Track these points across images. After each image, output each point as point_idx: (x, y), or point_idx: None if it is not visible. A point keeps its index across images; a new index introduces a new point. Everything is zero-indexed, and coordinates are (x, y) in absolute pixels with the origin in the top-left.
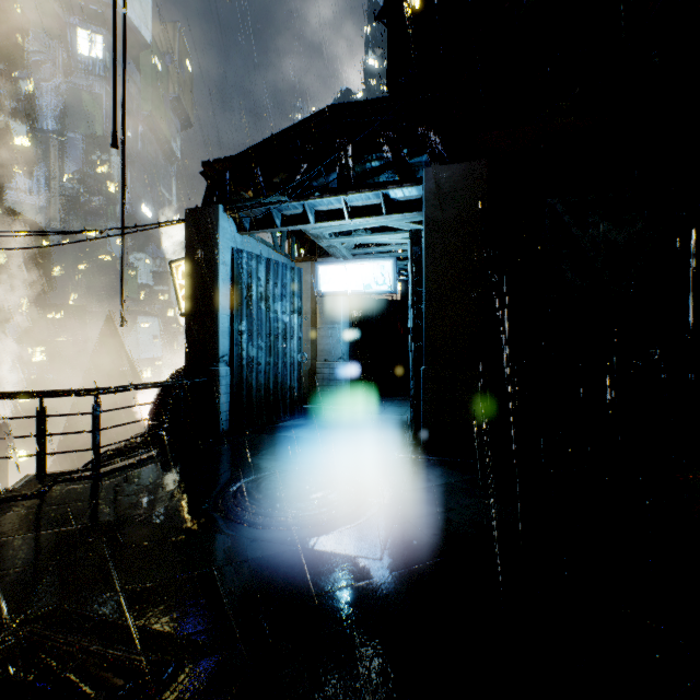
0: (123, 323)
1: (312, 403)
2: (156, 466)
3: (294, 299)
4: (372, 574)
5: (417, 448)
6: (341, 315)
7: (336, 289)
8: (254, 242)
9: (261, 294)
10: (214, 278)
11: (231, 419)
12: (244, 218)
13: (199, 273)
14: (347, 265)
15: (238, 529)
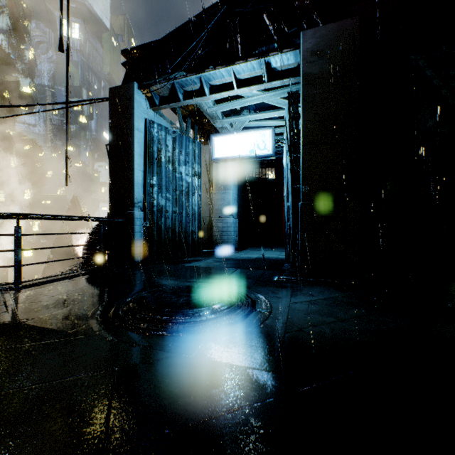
0: (67, 183)
1: (209, 248)
2: (73, 282)
3: (195, 165)
4: (268, 393)
5: (295, 273)
6: (231, 183)
7: (227, 155)
8: (165, 122)
9: (169, 158)
10: (130, 140)
11: (144, 253)
12: (154, 94)
13: (119, 138)
14: (235, 135)
15: (119, 334)
